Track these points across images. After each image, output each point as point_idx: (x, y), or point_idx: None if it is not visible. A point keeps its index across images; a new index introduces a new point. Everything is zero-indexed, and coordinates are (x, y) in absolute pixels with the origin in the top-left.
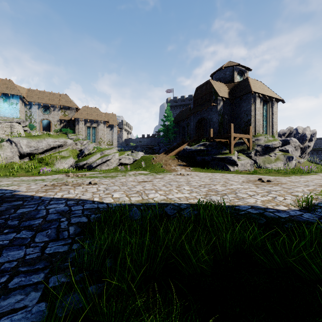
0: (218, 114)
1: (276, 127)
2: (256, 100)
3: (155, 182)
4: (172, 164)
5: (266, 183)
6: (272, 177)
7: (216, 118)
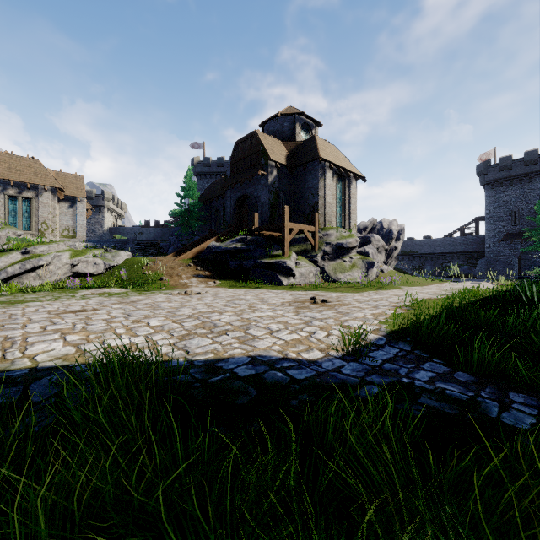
0: (270, 191)
1: (355, 218)
2: (326, 173)
3: (100, 312)
4: (183, 275)
5: (318, 305)
6: (337, 294)
7: (266, 196)
